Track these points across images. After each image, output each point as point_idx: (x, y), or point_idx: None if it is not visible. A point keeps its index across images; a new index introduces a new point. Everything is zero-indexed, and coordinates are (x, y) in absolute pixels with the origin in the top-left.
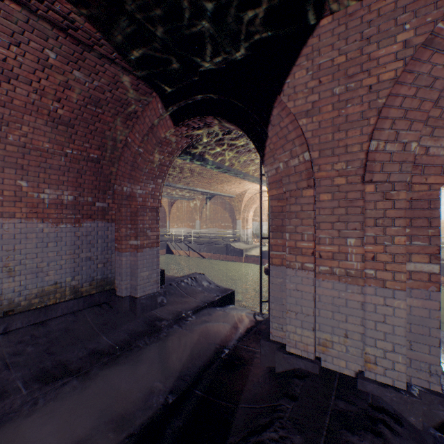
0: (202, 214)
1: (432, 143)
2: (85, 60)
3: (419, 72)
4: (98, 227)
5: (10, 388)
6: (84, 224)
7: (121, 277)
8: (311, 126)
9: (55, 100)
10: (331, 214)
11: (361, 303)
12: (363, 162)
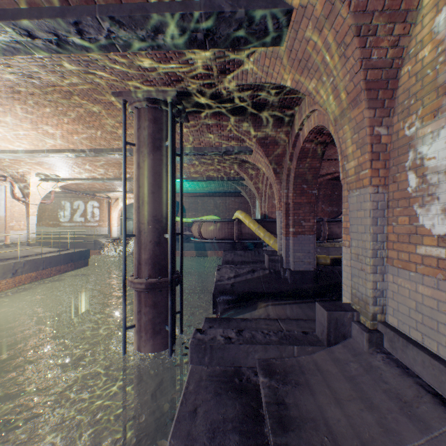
0: None
1: None
2: None
3: None
4: None
5: None
6: None
7: None
8: None
9: None
10: None
11: None
12: None
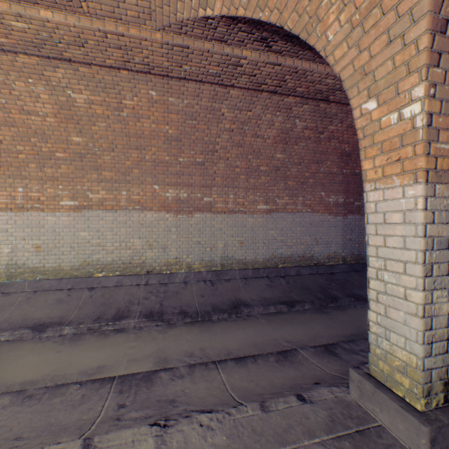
0: None
1: None
2: None
3: None
4: (355, 219)
5: (338, 296)
6: (348, 217)
7: None
8: None
9: (346, 143)
10: None
11: None
12: None
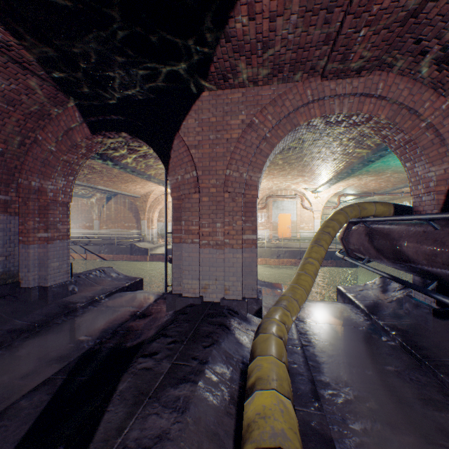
0: (102, 213)
1: (253, 175)
2: (8, 68)
3: (247, 139)
4: (0, 220)
5: None
6: None
7: (28, 269)
8: (198, 155)
9: None
10: (208, 209)
11: (223, 259)
12: (224, 181)
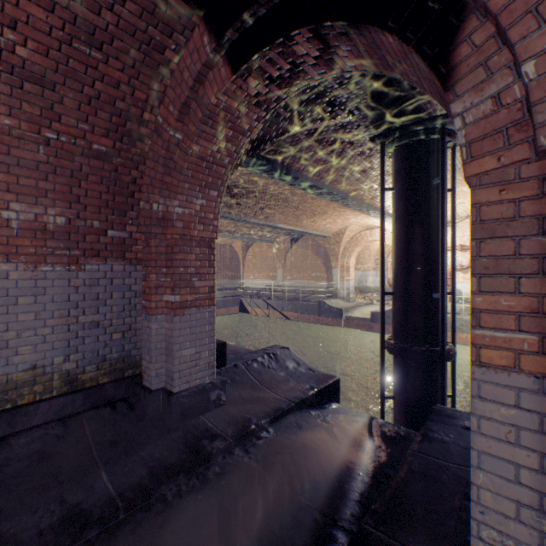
0: (286, 260)
1: None
2: None
3: None
4: (113, 271)
5: None
6: (88, 266)
7: (150, 357)
8: None
9: (6, 23)
10: None
11: None
12: None
